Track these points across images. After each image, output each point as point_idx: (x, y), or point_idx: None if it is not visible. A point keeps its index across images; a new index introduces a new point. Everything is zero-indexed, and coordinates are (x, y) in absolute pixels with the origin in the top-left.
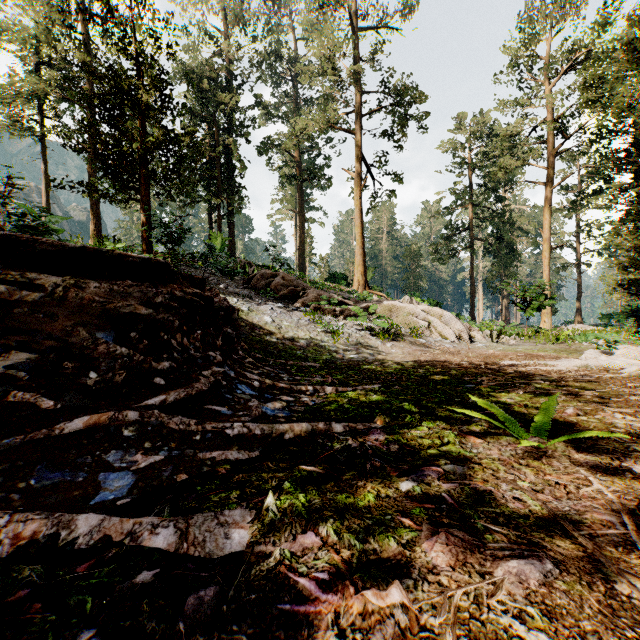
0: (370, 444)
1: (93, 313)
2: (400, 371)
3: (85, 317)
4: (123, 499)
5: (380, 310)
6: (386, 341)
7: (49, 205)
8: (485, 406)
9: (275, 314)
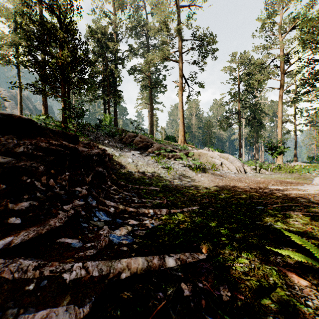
0: (201, 287)
1: None
2: (209, 194)
3: None
4: None
5: (193, 155)
6: (198, 173)
7: (21, 101)
8: (298, 242)
9: (135, 157)
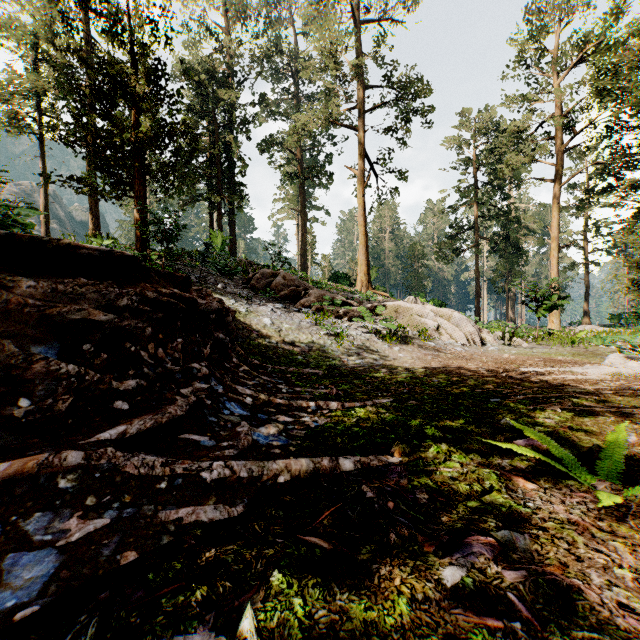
0: (390, 491)
1: (27, 321)
2: (412, 380)
3: (15, 326)
4: (28, 607)
5: (385, 311)
6: (393, 344)
7: (47, 204)
8: (533, 437)
9: (275, 316)
